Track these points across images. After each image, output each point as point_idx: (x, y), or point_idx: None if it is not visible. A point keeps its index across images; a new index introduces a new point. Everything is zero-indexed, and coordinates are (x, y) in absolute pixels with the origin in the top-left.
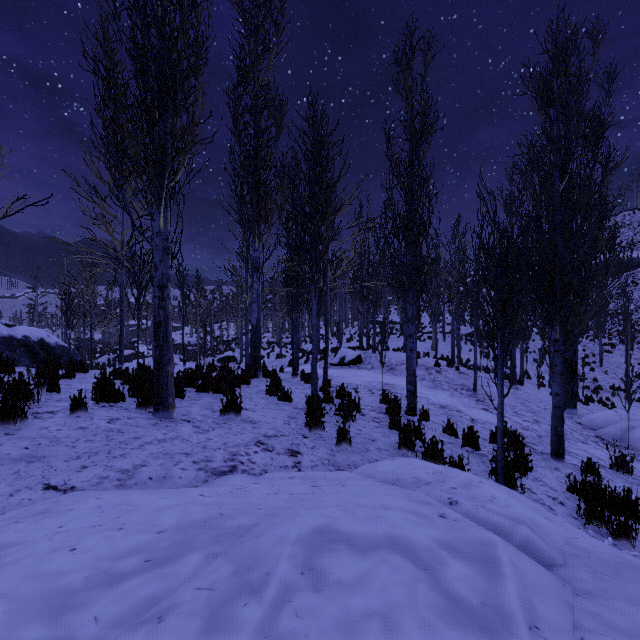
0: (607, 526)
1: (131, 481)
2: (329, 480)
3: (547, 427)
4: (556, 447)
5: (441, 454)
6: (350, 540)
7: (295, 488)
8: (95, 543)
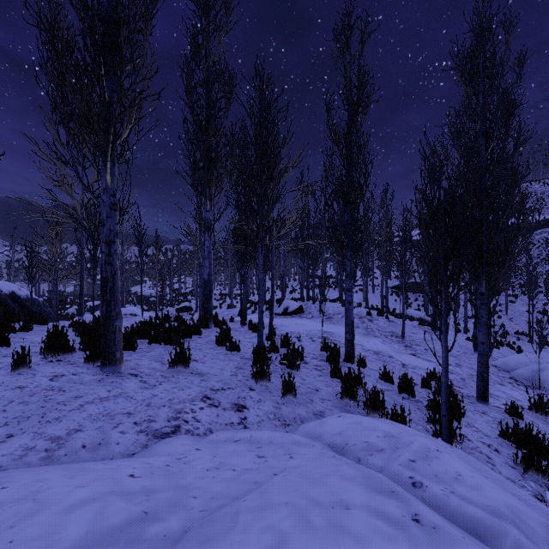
0: (544, 475)
1: (61, 451)
2: (275, 446)
3: (468, 370)
4: (482, 391)
5: (382, 404)
6: None
7: (238, 460)
8: None
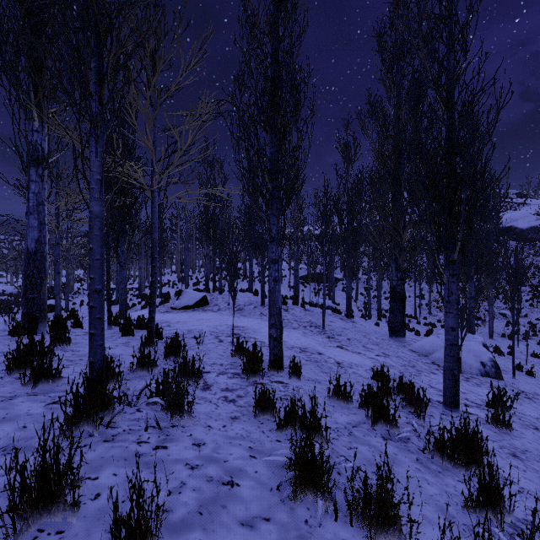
0: None
1: None
2: None
3: (397, 360)
4: (452, 395)
5: (392, 499)
6: None
7: None
8: None
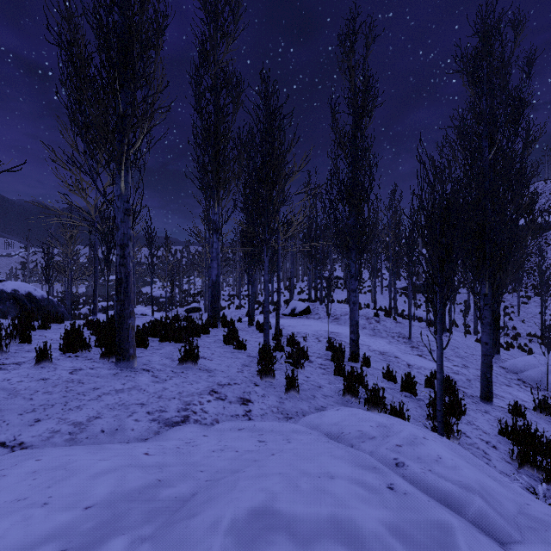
0: (539, 470)
1: (82, 435)
2: (276, 433)
3: (475, 371)
4: (485, 391)
5: (382, 400)
6: (290, 527)
7: (241, 444)
8: (9, 526)
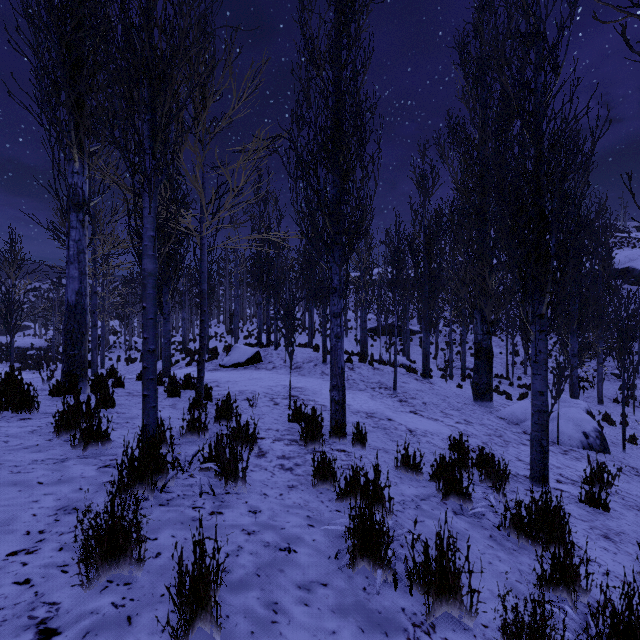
0: None
1: None
2: None
3: (481, 428)
4: (540, 469)
5: (454, 570)
6: None
7: None
8: None
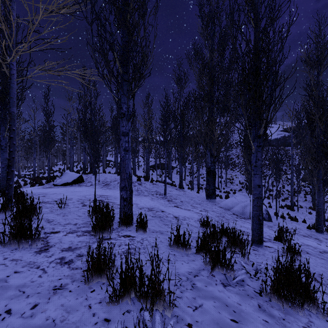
0: None
1: None
2: None
3: (213, 213)
4: (258, 234)
5: None
6: None
7: None
8: None
